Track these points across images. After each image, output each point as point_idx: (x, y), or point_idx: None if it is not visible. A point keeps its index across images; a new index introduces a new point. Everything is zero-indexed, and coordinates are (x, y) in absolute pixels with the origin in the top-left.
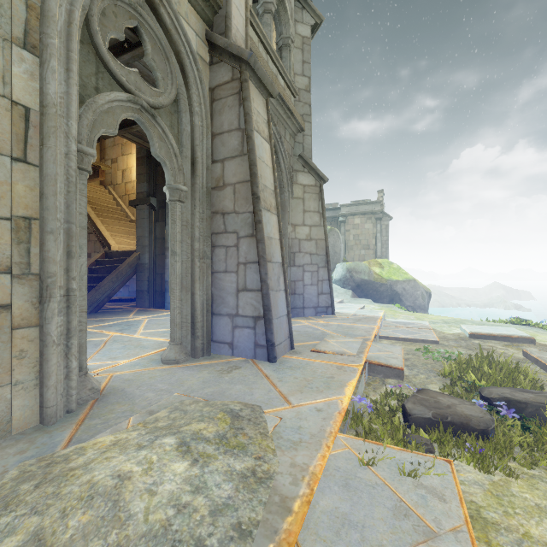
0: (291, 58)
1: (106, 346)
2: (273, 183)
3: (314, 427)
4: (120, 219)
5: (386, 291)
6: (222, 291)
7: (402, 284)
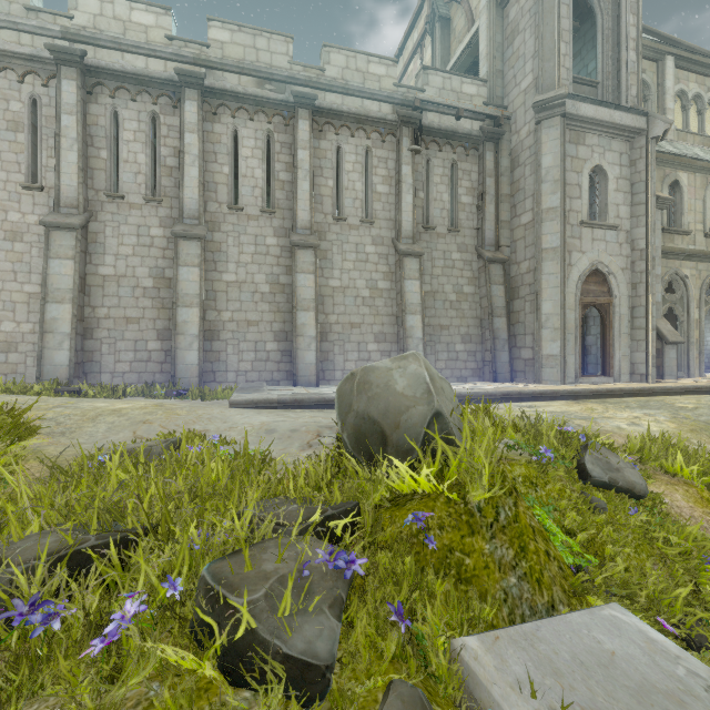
0: None
1: None
2: None
3: None
4: None
5: None
6: None
7: None
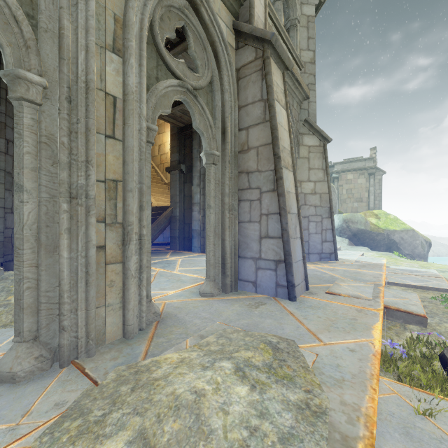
0: (298, 36)
1: (155, 279)
2: (289, 144)
3: (352, 367)
4: (157, 182)
5: (383, 240)
6: (247, 237)
7: (399, 233)
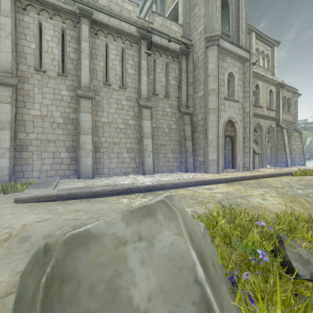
0: (291, 107)
1: None
2: (287, 142)
3: (293, 169)
4: None
5: None
6: (278, 158)
7: None
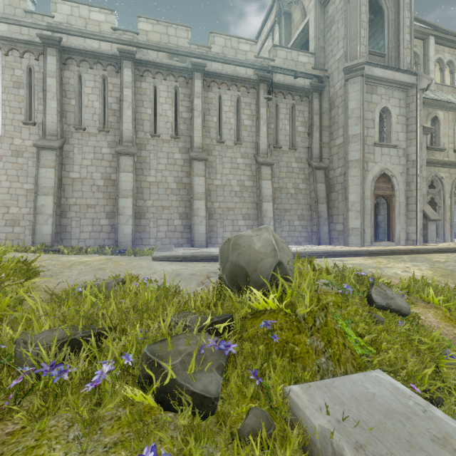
0: None
1: None
2: None
3: None
4: None
5: None
6: None
7: None
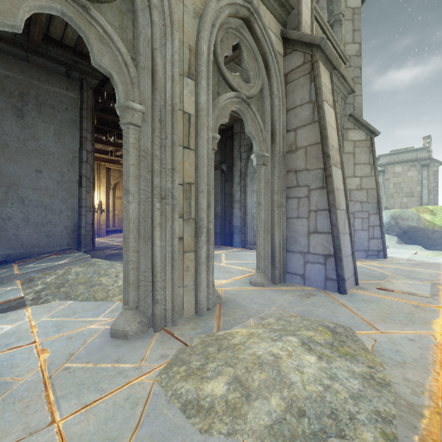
0: (342, 31)
1: None
2: (337, 142)
3: (413, 353)
4: None
5: (440, 239)
6: (295, 233)
7: None
